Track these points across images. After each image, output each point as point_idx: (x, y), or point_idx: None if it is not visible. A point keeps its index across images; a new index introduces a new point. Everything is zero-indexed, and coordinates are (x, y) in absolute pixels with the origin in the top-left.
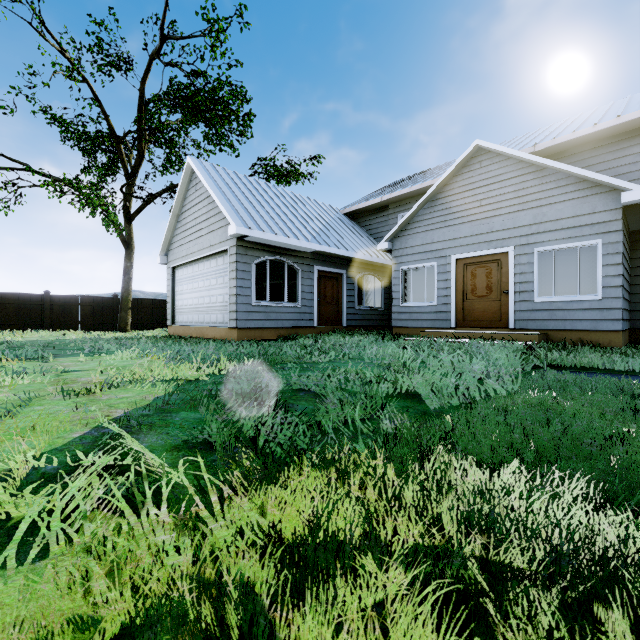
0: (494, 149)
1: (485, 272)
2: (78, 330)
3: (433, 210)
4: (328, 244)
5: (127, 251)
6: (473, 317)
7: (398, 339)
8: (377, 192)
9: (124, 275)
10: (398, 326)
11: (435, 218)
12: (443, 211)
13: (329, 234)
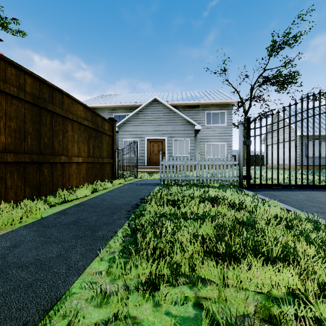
0: None
1: None
2: None
3: None
4: None
5: (244, 139)
6: None
7: None
8: None
9: (243, 147)
10: None
11: None
12: None
13: None
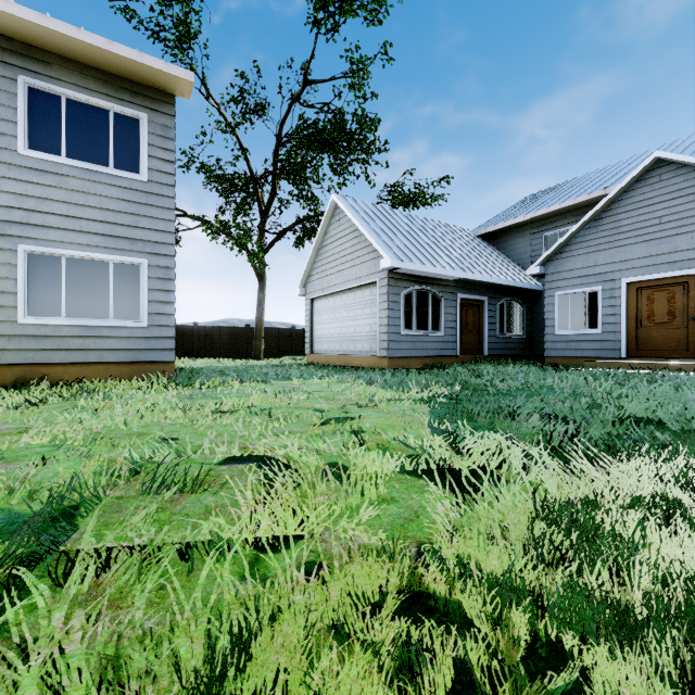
0: (679, 160)
1: (666, 296)
2: (218, 358)
3: (597, 230)
4: (472, 271)
5: (260, 284)
6: (650, 346)
7: (558, 369)
8: (513, 209)
9: (258, 306)
10: (552, 355)
11: (599, 239)
12: (610, 231)
13: (469, 260)
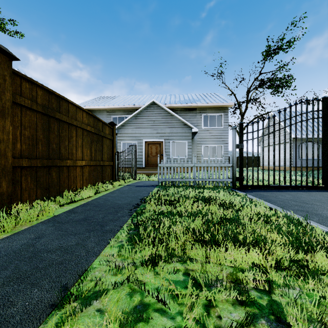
0: None
1: None
2: None
3: None
4: None
5: None
6: None
7: None
8: None
9: None
10: None
11: None
12: None
13: None
